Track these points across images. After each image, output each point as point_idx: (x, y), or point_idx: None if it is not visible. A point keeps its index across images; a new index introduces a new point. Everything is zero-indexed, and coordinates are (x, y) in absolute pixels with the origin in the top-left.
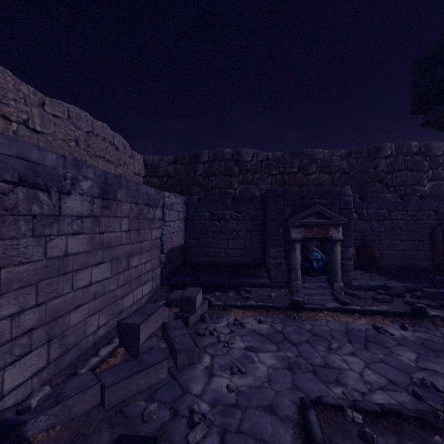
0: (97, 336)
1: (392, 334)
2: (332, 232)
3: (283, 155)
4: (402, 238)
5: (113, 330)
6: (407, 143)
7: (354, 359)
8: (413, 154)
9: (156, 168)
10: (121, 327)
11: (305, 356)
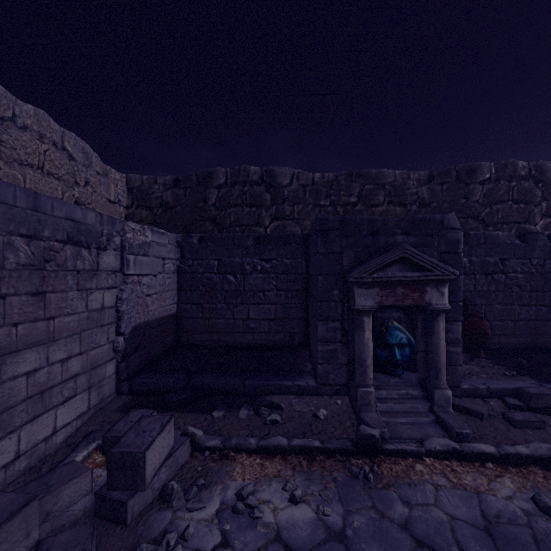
0: None
1: None
2: (431, 295)
3: (336, 178)
4: (523, 301)
5: None
6: (512, 163)
7: None
8: (520, 178)
9: (146, 194)
10: None
11: None
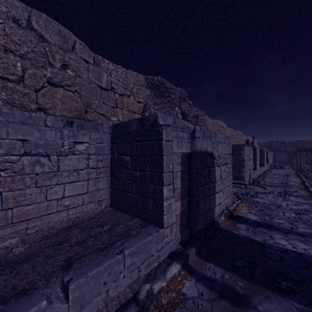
0: None
1: None
2: None
3: (296, 141)
4: None
5: None
6: None
7: None
8: None
9: (261, 145)
10: (275, 164)
11: None
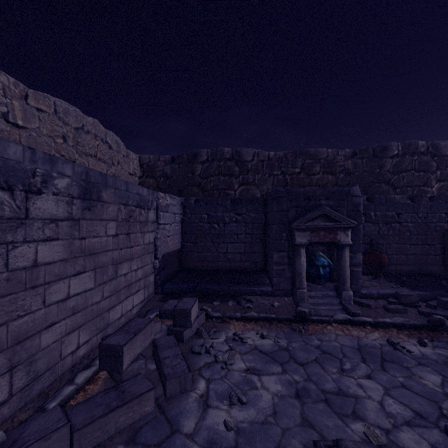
0: (77, 356)
1: (410, 351)
2: (340, 236)
3: (285, 155)
4: (412, 242)
5: (97, 348)
6: (414, 143)
7: (371, 384)
8: (420, 154)
9: (152, 168)
10: (102, 349)
11: (315, 380)
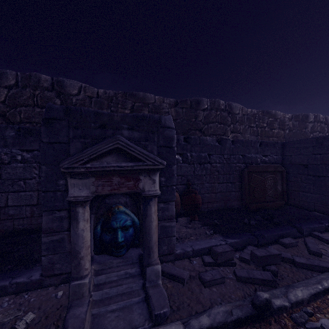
0: None
1: None
2: (144, 182)
3: (115, 94)
4: (220, 180)
5: None
6: (218, 101)
7: None
8: (221, 110)
9: None
10: None
11: None
